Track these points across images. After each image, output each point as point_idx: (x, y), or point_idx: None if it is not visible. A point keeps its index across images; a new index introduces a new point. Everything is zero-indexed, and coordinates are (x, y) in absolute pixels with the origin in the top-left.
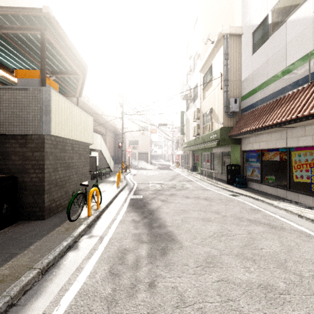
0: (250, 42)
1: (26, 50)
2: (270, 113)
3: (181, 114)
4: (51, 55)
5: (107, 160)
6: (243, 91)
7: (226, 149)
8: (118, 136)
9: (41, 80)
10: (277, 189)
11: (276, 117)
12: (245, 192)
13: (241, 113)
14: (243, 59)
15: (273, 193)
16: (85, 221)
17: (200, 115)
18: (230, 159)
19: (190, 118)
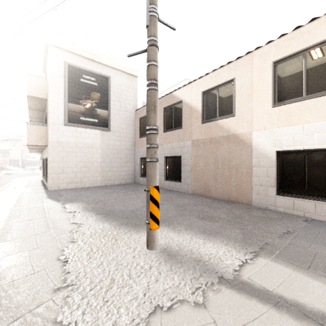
0: None
1: None
2: None
3: None
4: None
5: None
6: None
7: None
8: None
9: None
10: None
11: None
12: None
13: None
14: None
15: None
16: None
17: None
18: None
19: None
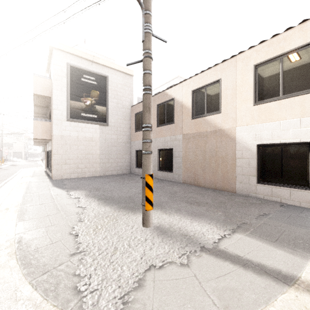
0: None
1: None
2: None
3: None
4: None
5: None
6: None
7: None
8: None
9: None
10: None
11: None
12: None
13: None
14: None
15: None
16: None
17: None
18: None
19: None
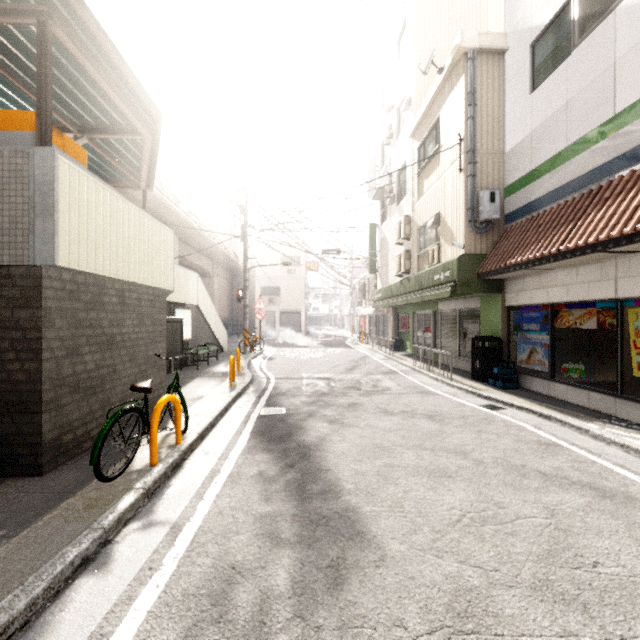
0: (527, 67)
1: (13, 72)
2: (576, 221)
3: (371, 229)
4: (73, 84)
5: (213, 328)
6: (509, 176)
7: (470, 304)
8: (240, 276)
9: (39, 136)
10: (593, 393)
11: (594, 230)
12: (516, 399)
13: (503, 224)
14: (509, 105)
15: (582, 402)
16: (141, 478)
17: (413, 229)
18: (478, 326)
19: (389, 239)
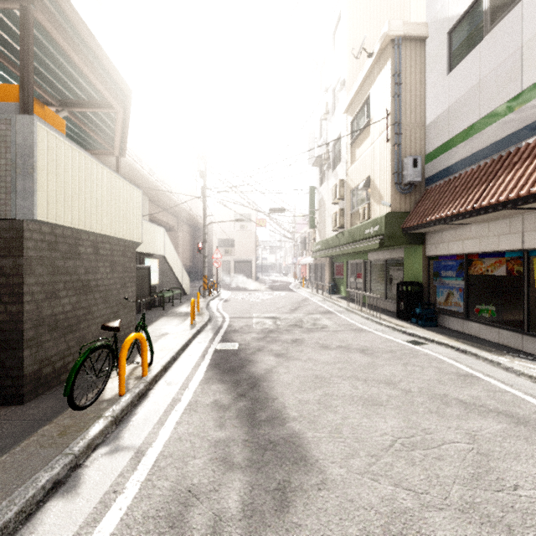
0: (444, 51)
1: (2, 53)
2: (488, 182)
3: (311, 191)
4: (54, 63)
5: (177, 274)
6: (429, 145)
7: (396, 254)
8: (200, 231)
9: (22, 107)
10: (503, 330)
11: (504, 190)
12: (436, 335)
13: (424, 186)
14: (429, 84)
15: (493, 338)
16: (110, 407)
17: (346, 191)
18: (402, 273)
19: (326, 199)
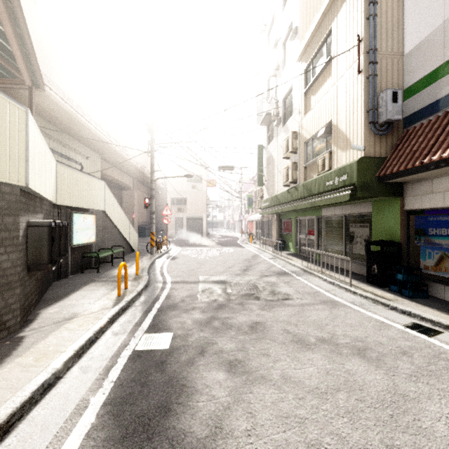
0: None
1: None
2: None
3: (259, 149)
4: None
5: (123, 231)
6: (410, 77)
7: (360, 209)
8: (156, 191)
9: None
10: None
11: None
12: (442, 315)
13: (402, 127)
14: (410, 3)
15: None
16: None
17: (300, 143)
18: (368, 230)
19: (275, 156)
